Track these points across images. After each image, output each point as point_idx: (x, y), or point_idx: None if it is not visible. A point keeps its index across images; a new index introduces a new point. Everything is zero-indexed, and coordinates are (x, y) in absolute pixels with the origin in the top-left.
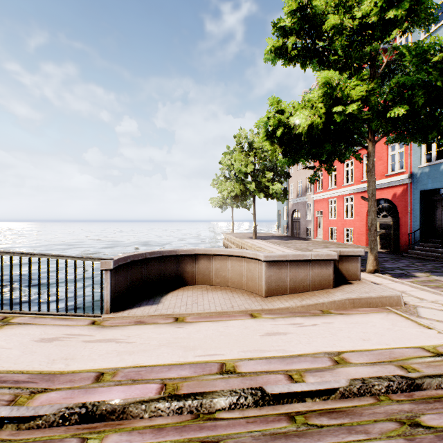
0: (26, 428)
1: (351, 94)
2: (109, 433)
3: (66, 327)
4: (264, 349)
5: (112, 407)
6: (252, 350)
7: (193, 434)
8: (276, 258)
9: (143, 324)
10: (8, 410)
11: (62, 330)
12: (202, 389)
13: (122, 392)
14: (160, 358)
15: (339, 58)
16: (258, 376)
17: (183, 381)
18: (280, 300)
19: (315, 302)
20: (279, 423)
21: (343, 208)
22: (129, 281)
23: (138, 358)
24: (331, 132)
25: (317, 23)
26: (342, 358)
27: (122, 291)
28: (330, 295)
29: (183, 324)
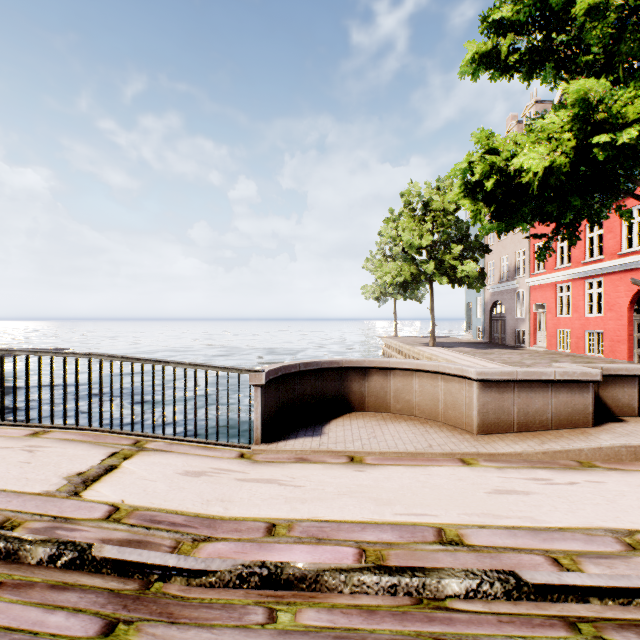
0: (197, 584)
1: (627, 113)
2: (302, 607)
3: (210, 458)
4: (498, 514)
5: (301, 572)
6: (479, 514)
7: (420, 626)
8: (496, 376)
9: (307, 462)
10: (174, 558)
11: (207, 462)
12: (419, 563)
13: (308, 554)
14: (346, 512)
15: (595, 57)
16: (501, 554)
17: (387, 547)
18: (504, 440)
19: (567, 448)
20: (553, 631)
21: (584, 299)
22: (280, 402)
23: (315, 509)
24: (580, 177)
25: (559, 7)
26: (639, 541)
27: (272, 414)
28: (591, 438)
29: (364, 467)
